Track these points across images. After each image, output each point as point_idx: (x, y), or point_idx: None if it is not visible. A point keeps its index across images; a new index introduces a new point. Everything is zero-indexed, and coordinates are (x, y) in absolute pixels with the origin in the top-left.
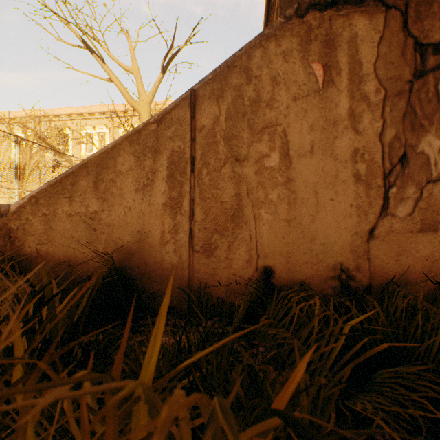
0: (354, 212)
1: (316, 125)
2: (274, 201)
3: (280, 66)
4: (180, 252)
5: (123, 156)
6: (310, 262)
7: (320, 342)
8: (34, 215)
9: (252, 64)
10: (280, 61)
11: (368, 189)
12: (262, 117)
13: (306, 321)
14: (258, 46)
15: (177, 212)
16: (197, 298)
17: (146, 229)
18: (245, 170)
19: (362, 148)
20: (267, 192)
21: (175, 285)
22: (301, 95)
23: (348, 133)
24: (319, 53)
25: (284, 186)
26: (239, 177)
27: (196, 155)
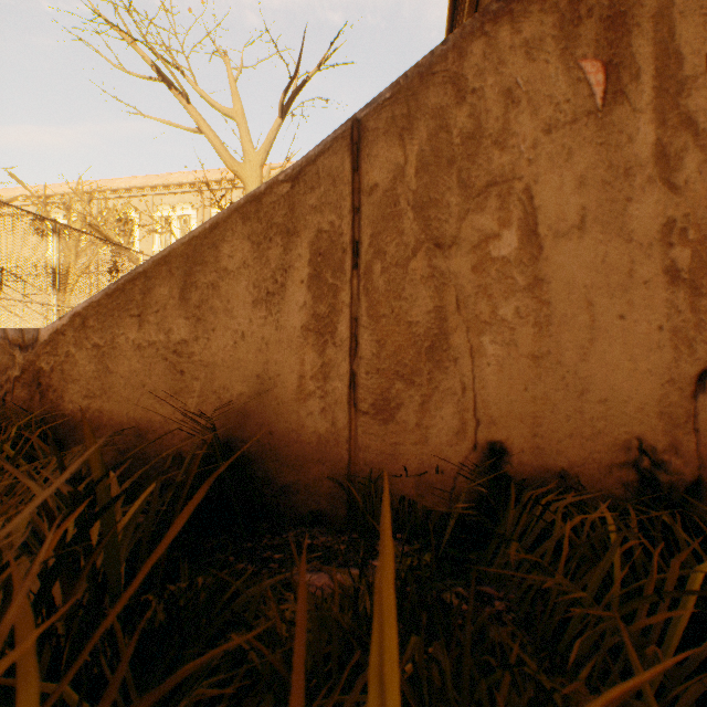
0: (666, 340)
1: (590, 177)
2: (508, 321)
3: (520, 69)
4: (333, 414)
5: (231, 242)
6: (578, 436)
7: (636, 605)
8: (79, 347)
9: (466, 67)
10: (519, 60)
11: (695, 296)
12: (486, 166)
13: (592, 555)
14: (477, 34)
15: (326, 340)
16: (364, 498)
17: (272, 372)
18: (452, 263)
19: (683, 219)
20: (494, 303)
21: (324, 473)
22: (560, 122)
23: (653, 189)
24: (596, 42)
25: (527, 293)
26: (442, 276)
27: (361, 237)
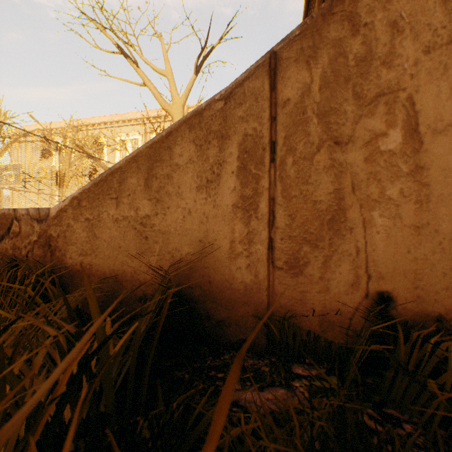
0: None
1: None
2: (394, 199)
3: (404, 5)
4: (255, 269)
5: (180, 145)
6: None
7: None
8: (76, 220)
9: (360, 7)
10: None
11: None
12: (376, 81)
13: None
14: None
15: (250, 215)
16: (279, 331)
17: (210, 238)
18: (348, 156)
19: None
20: (382, 186)
21: (249, 312)
22: (438, 44)
23: None
24: None
25: (409, 177)
26: (340, 166)
27: (277, 138)
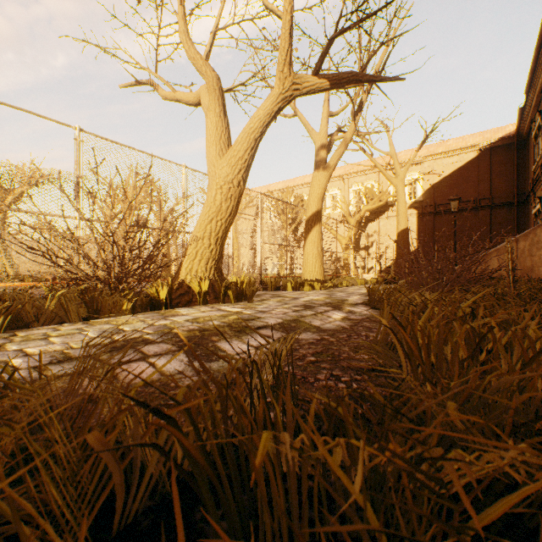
0: None
1: None
2: None
3: None
4: None
5: (493, 255)
6: None
7: None
8: None
9: (536, 232)
10: None
11: None
12: (540, 245)
13: None
14: (538, 228)
15: None
16: None
17: (501, 273)
18: (534, 258)
19: None
20: (541, 264)
21: None
22: None
23: None
24: None
25: None
26: (532, 260)
27: (517, 254)
